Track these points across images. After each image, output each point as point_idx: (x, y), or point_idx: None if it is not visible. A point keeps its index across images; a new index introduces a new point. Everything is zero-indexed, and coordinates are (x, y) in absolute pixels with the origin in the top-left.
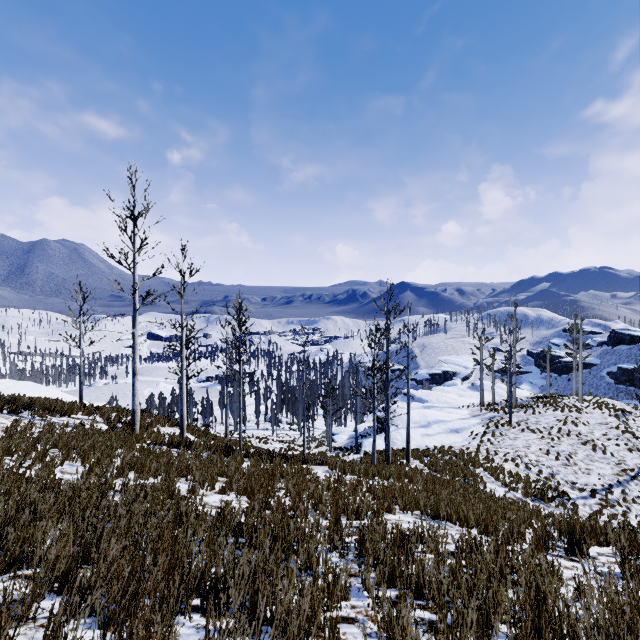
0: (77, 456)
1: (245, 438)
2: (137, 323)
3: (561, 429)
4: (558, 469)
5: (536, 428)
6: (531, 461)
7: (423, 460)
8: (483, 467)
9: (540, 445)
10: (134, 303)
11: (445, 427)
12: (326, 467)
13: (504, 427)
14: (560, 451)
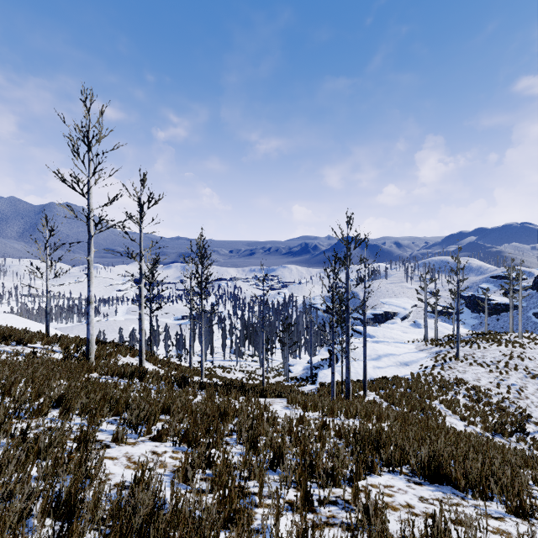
0: (1, 389)
1: (210, 368)
2: (92, 250)
3: (508, 363)
4: (510, 402)
5: (483, 362)
6: (483, 394)
7: (379, 392)
8: (439, 400)
9: (489, 378)
10: (89, 230)
11: (395, 360)
12: (285, 401)
13: (452, 361)
14: (510, 384)
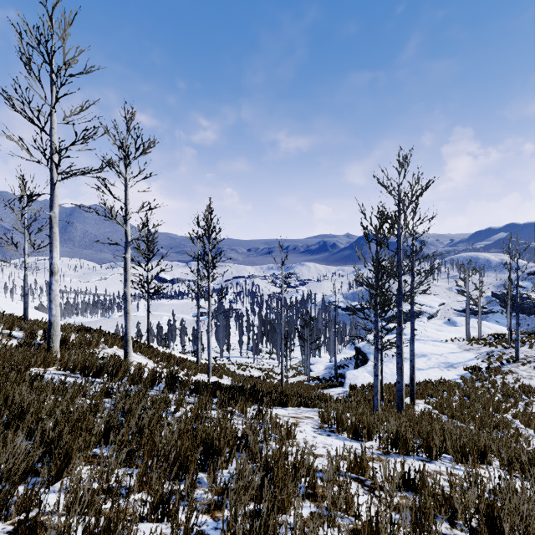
0: None
1: (224, 365)
2: (55, 204)
3: None
4: None
5: None
6: None
7: (430, 401)
8: (510, 413)
9: None
10: (51, 176)
11: (437, 361)
12: (315, 415)
13: (510, 363)
14: None
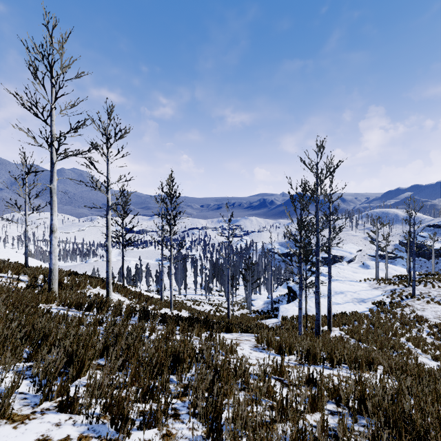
0: None
1: (182, 301)
2: (54, 178)
3: None
4: None
5: (440, 300)
6: None
7: (343, 328)
8: (405, 337)
9: None
10: (51, 157)
11: (351, 297)
12: (253, 338)
13: (408, 299)
14: None
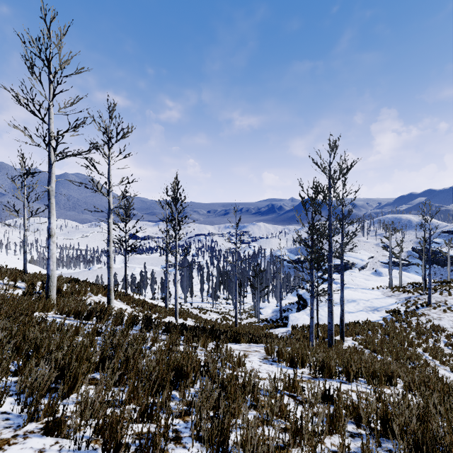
0: None
1: (188, 309)
2: (52, 180)
3: None
4: None
5: None
6: None
7: (356, 338)
8: (422, 348)
9: None
10: (49, 158)
11: (364, 305)
12: (262, 349)
13: (423, 307)
14: None
